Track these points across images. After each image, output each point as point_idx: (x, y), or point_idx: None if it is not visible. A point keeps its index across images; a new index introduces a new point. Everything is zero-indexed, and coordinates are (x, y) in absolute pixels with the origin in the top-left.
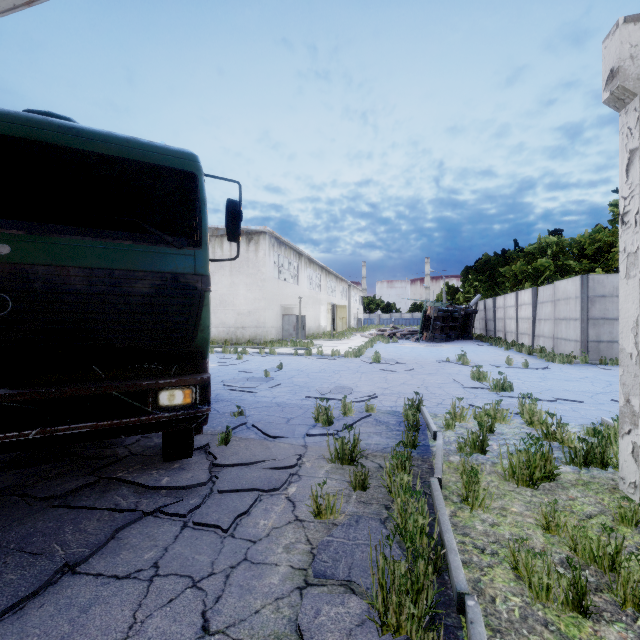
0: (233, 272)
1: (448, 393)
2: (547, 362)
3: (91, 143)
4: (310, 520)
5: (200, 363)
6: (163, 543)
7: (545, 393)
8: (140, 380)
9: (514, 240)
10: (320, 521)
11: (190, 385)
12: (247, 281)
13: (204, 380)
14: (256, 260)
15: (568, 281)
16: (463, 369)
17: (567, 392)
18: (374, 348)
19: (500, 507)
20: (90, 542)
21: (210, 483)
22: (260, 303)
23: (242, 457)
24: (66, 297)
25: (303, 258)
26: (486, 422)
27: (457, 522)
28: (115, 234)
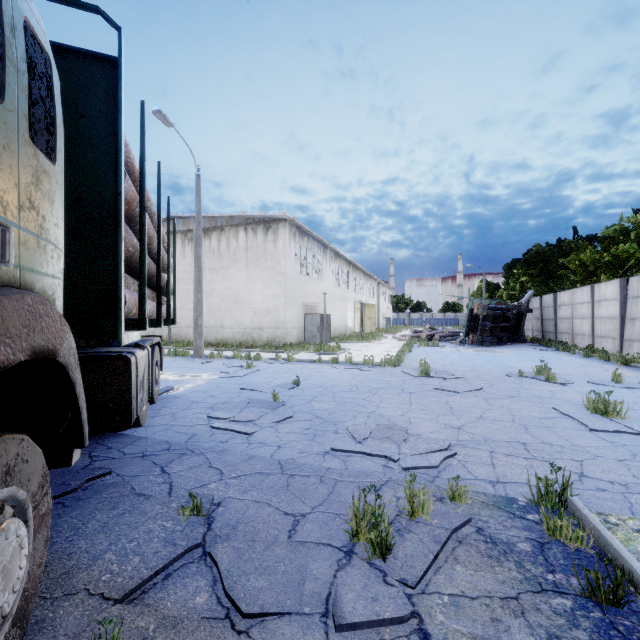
0: (249, 266)
1: (574, 444)
2: None
3: None
4: None
5: None
6: None
7: None
8: None
9: (573, 227)
10: None
11: None
12: (265, 275)
13: None
14: (275, 251)
15: None
16: (554, 389)
17: None
18: (413, 353)
19: None
20: None
21: None
22: (279, 300)
23: None
24: None
25: (328, 251)
26: None
27: None
28: None
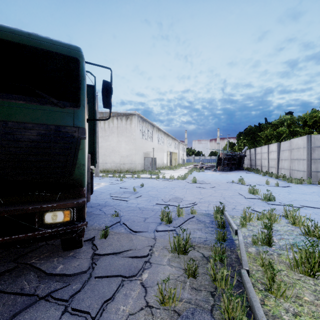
0: (119, 135)
1: (237, 202)
2: (288, 183)
3: None
4: (157, 307)
5: (79, 190)
6: None
7: (294, 202)
8: (29, 205)
9: (265, 118)
10: (164, 308)
11: (69, 207)
12: (126, 140)
13: (79, 204)
14: (130, 129)
15: (299, 138)
16: (242, 187)
17: (306, 201)
18: (192, 174)
19: (295, 296)
20: None
21: (90, 269)
22: (132, 151)
23: (114, 247)
24: None
25: (155, 128)
26: (267, 223)
27: (267, 311)
28: (14, 96)
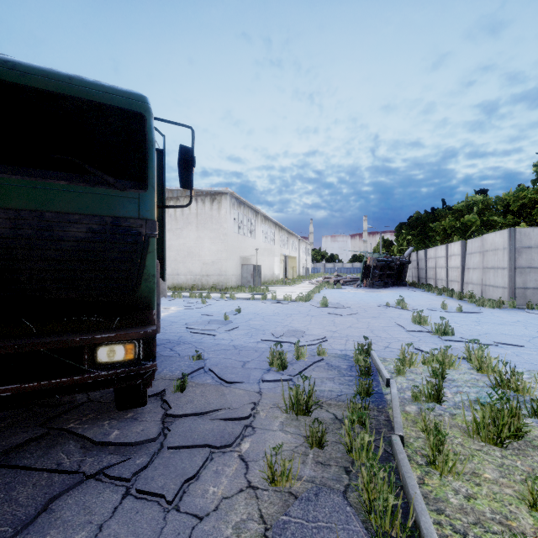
0: (199, 227)
1: (393, 336)
2: (478, 306)
3: (28, 77)
4: (264, 487)
5: (146, 314)
6: (98, 518)
7: (484, 337)
8: (75, 335)
9: (442, 199)
10: (275, 489)
11: (132, 339)
12: (211, 235)
13: (148, 334)
14: (219, 217)
15: (496, 234)
16: (403, 313)
17: (505, 336)
18: (321, 293)
19: (471, 472)
20: (16, 517)
21: (161, 436)
22: (222, 254)
23: (196, 406)
24: None
25: (259, 216)
26: (437, 368)
27: (427, 493)
28: (50, 174)
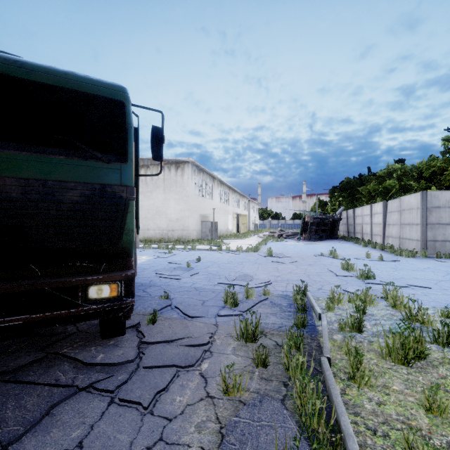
0: (166, 190)
1: (325, 280)
2: (396, 256)
3: (33, 73)
4: (219, 397)
5: (126, 261)
6: (90, 420)
7: (400, 280)
8: (71, 277)
9: (368, 167)
10: (228, 398)
11: (116, 280)
12: (176, 197)
13: (128, 276)
14: (182, 182)
15: (411, 196)
16: (334, 261)
17: (416, 280)
18: (267, 245)
19: (382, 385)
20: (26, 419)
21: (137, 359)
22: (185, 213)
23: (165, 335)
24: (2, 204)
25: (216, 180)
26: (359, 305)
27: (347, 400)
28: (51, 150)
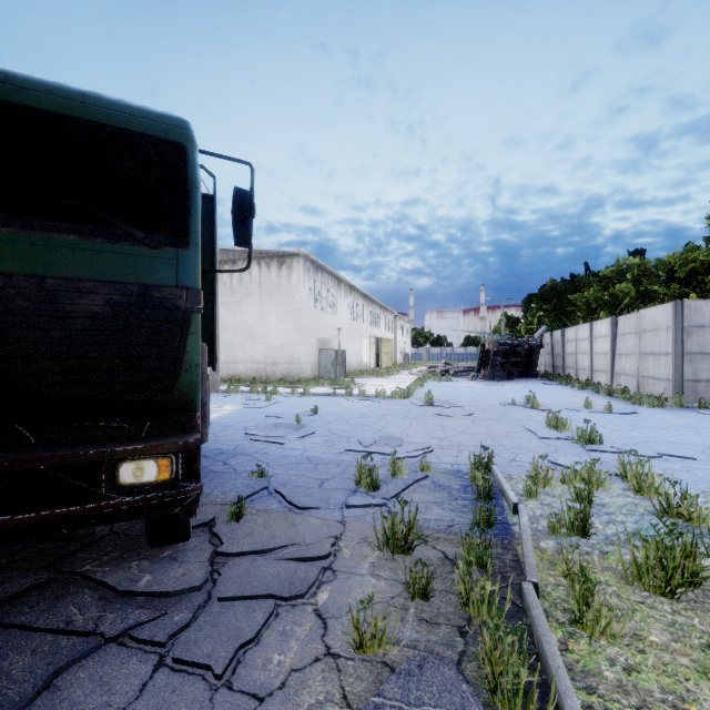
0: (263, 300)
1: (521, 445)
2: (633, 405)
3: (25, 94)
4: (348, 655)
5: (187, 418)
6: (120, 700)
7: (643, 446)
8: (89, 446)
9: (585, 263)
10: (363, 658)
11: (168, 452)
12: (279, 310)
13: (189, 445)
14: (289, 286)
15: (657, 309)
16: (533, 414)
17: (670, 445)
18: (425, 387)
19: (631, 634)
20: (7, 698)
21: (209, 583)
22: (293, 336)
23: (257, 540)
24: None
25: (343, 285)
26: (581, 489)
27: (572, 663)
28: (55, 226)
